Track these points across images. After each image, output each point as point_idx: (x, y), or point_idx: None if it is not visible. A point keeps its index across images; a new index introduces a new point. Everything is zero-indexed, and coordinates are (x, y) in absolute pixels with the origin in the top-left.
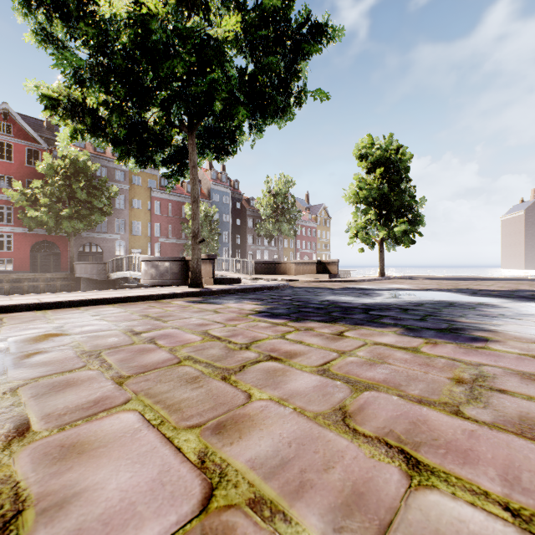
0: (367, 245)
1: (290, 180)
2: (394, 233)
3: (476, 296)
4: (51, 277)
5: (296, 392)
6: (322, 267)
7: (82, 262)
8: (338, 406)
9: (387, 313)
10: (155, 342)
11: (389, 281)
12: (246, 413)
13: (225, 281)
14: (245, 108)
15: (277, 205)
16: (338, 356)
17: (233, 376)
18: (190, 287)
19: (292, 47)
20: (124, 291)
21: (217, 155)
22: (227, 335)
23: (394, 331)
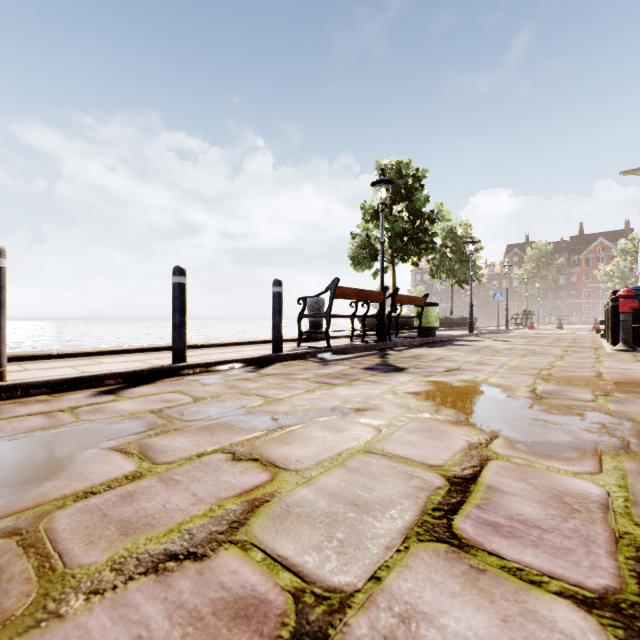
0: None
1: None
2: None
3: None
4: None
5: None
6: None
7: None
8: None
9: None
10: None
11: None
12: None
13: None
14: None
15: None
16: None
17: None
18: None
19: None
20: None
21: None
22: None
23: None
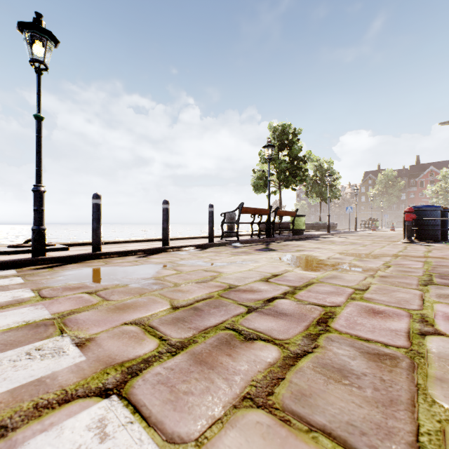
0: None
1: None
2: None
3: None
4: None
5: None
6: None
7: None
8: None
9: None
10: None
11: None
12: None
13: None
14: None
15: None
16: None
17: None
18: None
19: None
20: None
21: None
22: None
23: None
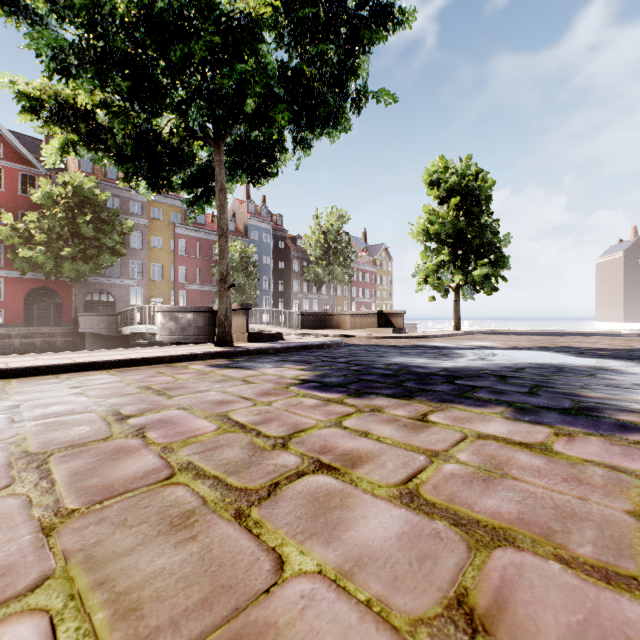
0: (439, 292)
1: (344, 214)
2: (473, 278)
3: (585, 357)
4: (49, 331)
5: (367, 552)
6: (384, 319)
7: (87, 314)
8: (454, 594)
9: (480, 383)
10: (144, 434)
11: (468, 337)
12: (269, 619)
13: (262, 337)
14: (286, 107)
15: (328, 244)
16: (428, 462)
17: (255, 509)
18: (216, 345)
19: (348, 34)
20: (128, 351)
21: (253, 176)
22: (256, 421)
23: (501, 413)
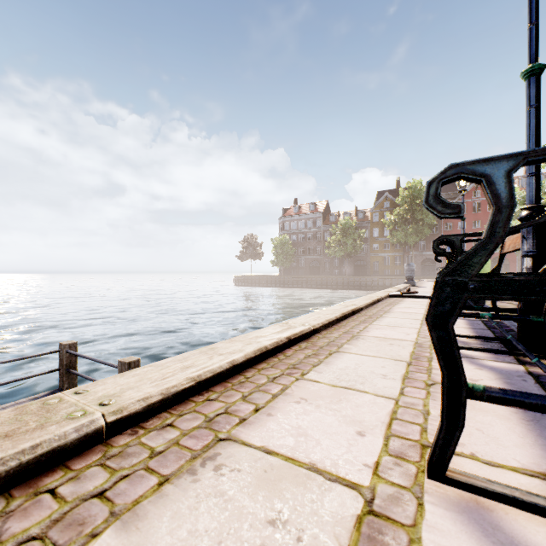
0: None
1: None
2: None
3: None
4: None
5: None
6: None
7: None
8: None
9: None
10: None
11: None
12: None
13: None
14: None
15: None
16: None
17: None
18: None
19: None
20: None
21: None
22: None
23: None
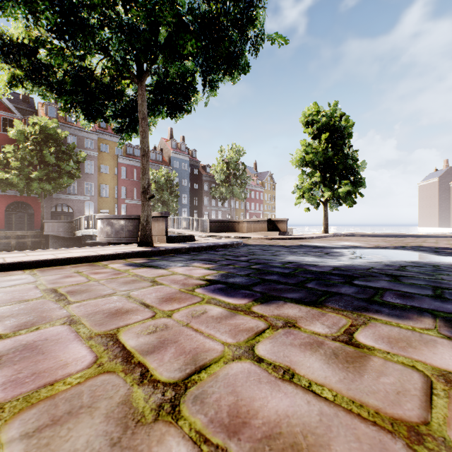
0: (312, 205)
1: (241, 149)
2: (339, 194)
3: (444, 255)
4: (22, 234)
5: None
6: (272, 225)
7: (49, 221)
8: None
9: (379, 284)
10: None
11: (336, 238)
12: None
13: (178, 239)
14: (195, 36)
15: (229, 171)
16: None
17: None
18: (139, 245)
19: None
20: (63, 250)
21: (170, 111)
22: (147, 346)
23: (435, 328)
